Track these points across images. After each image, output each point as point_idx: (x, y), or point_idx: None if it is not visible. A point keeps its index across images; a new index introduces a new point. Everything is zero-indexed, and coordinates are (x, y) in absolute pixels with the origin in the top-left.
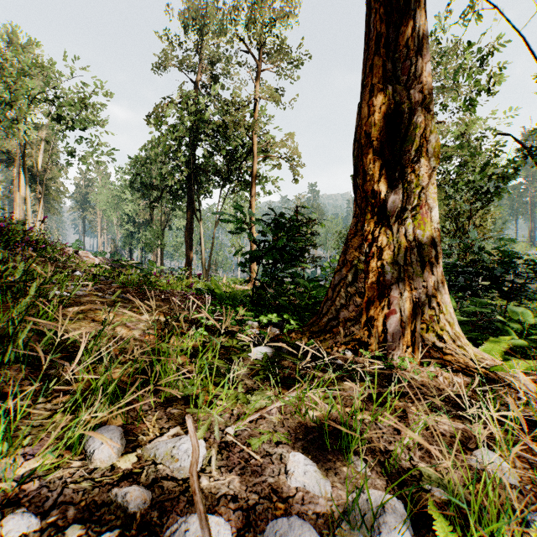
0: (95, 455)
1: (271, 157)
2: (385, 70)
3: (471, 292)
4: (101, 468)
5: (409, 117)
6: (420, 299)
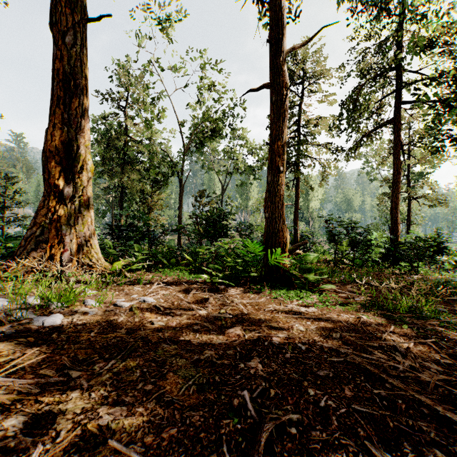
0: None
1: None
2: (64, 117)
3: (135, 241)
4: None
5: (77, 149)
6: (82, 242)
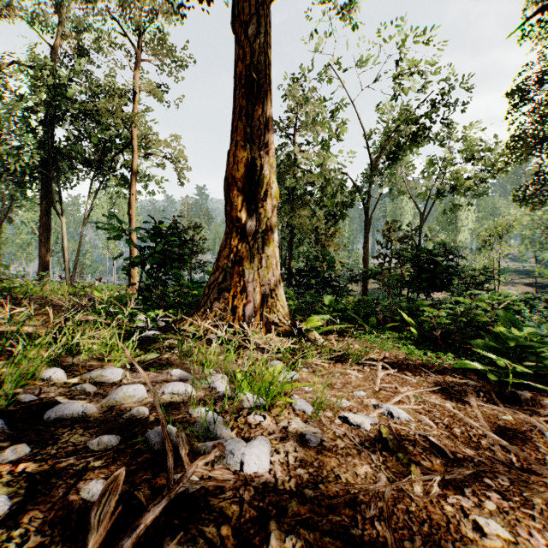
0: (53, 377)
1: (155, 155)
2: (246, 132)
3: (316, 290)
4: (58, 383)
5: (260, 170)
6: (266, 292)
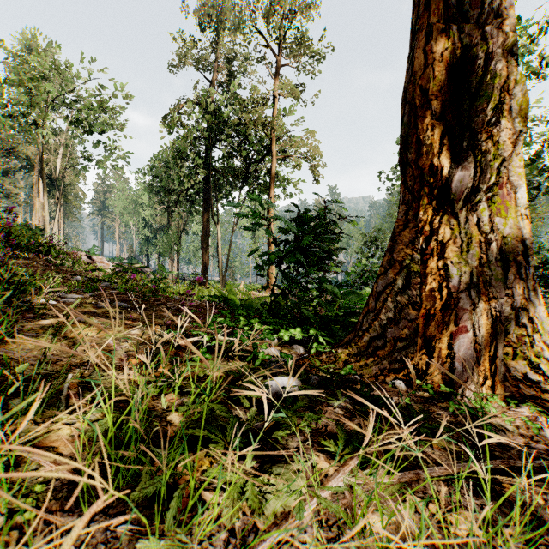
0: None
1: (290, 157)
2: (447, 5)
3: None
4: None
5: (483, 64)
6: (502, 312)
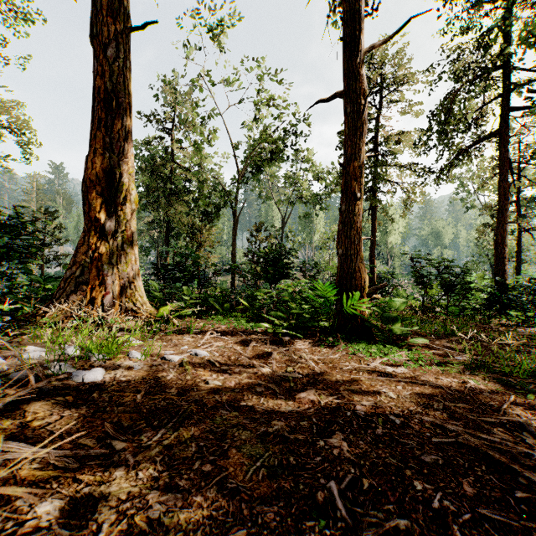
0: None
1: None
2: (105, 142)
3: (183, 283)
4: None
5: (119, 178)
6: (125, 284)
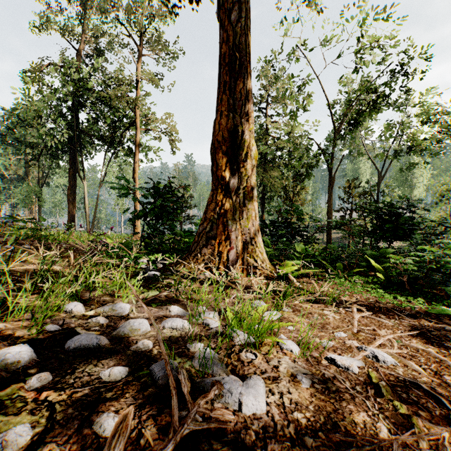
0: (73, 310)
1: (153, 130)
2: (229, 103)
3: (287, 239)
4: (78, 315)
5: (241, 135)
6: (247, 240)
